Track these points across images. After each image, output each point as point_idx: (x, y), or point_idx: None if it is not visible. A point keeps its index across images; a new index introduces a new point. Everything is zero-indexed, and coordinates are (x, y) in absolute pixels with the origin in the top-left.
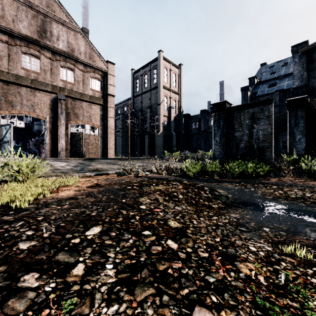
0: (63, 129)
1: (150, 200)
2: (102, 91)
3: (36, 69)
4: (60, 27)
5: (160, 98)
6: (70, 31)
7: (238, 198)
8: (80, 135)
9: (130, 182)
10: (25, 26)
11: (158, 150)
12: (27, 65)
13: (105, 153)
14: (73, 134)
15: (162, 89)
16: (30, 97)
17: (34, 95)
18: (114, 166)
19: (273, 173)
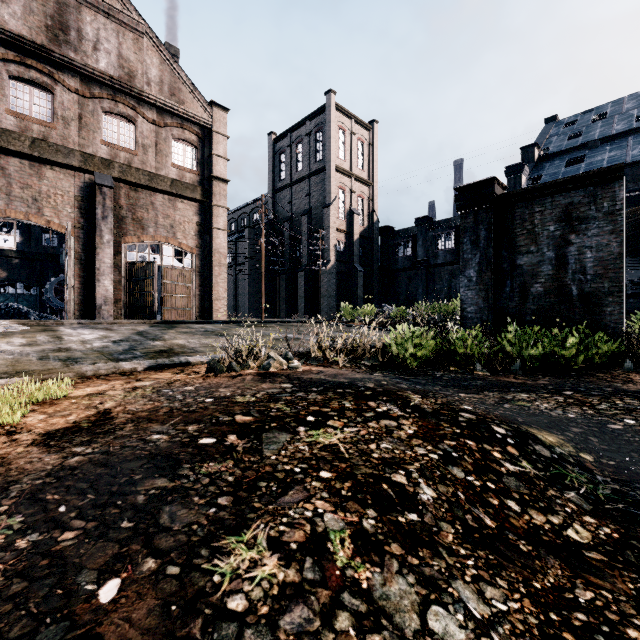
0: (108, 254)
1: (280, 557)
2: (201, 171)
3: (44, 117)
4: (101, 20)
5: (330, 191)
6: (126, 32)
7: (628, 473)
8: (148, 267)
9: (229, 404)
10: (17, 15)
11: (326, 303)
12: (24, 106)
13: (207, 310)
14: (132, 266)
15: (334, 173)
16: (31, 180)
17: (39, 174)
18: (219, 339)
19: (631, 361)
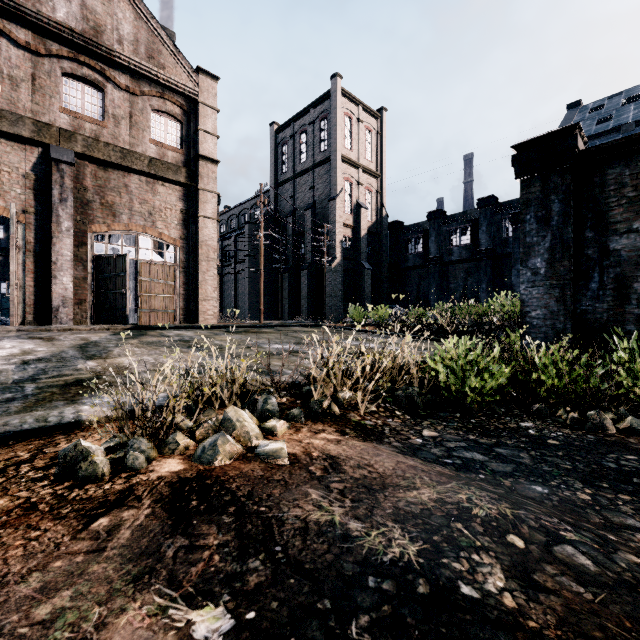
0: (67, 245)
1: None
2: (186, 149)
3: None
4: None
5: (336, 183)
6: None
7: None
8: (118, 261)
9: None
10: None
11: (332, 304)
12: None
13: (193, 312)
14: (100, 260)
15: (339, 164)
16: None
17: None
18: (187, 355)
19: None
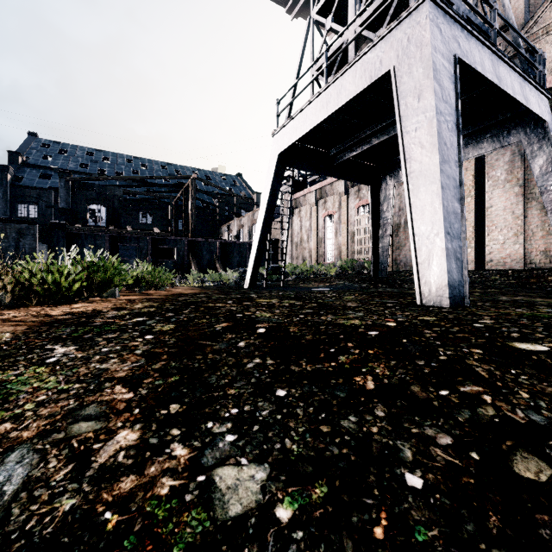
0: None
1: None
2: None
3: None
4: None
5: None
6: None
7: None
8: None
9: None
10: None
11: None
12: None
13: None
14: None
15: None
16: None
17: None
18: None
19: None
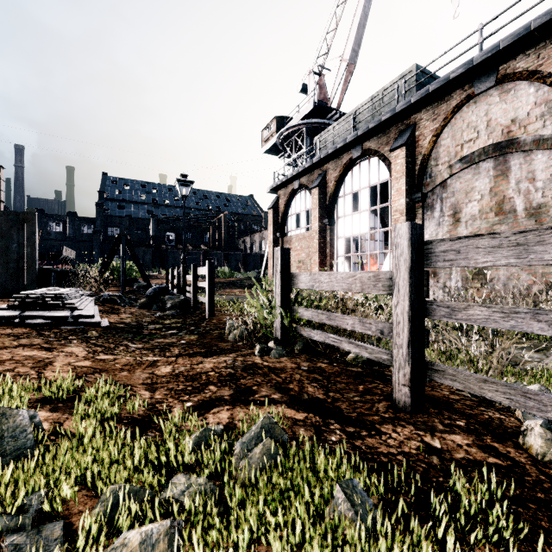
0: None
1: None
2: None
3: None
4: None
5: None
6: None
7: None
8: None
9: None
10: None
11: None
12: None
13: None
14: None
15: None
16: None
17: None
18: None
19: None
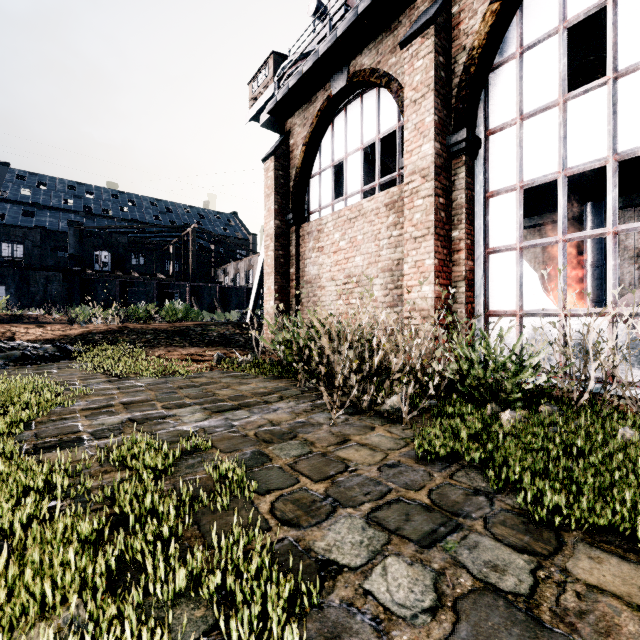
0: None
1: None
2: None
3: None
4: None
5: None
6: None
7: None
8: None
9: None
10: None
11: None
12: None
13: None
14: None
15: None
16: None
17: None
18: None
19: None
